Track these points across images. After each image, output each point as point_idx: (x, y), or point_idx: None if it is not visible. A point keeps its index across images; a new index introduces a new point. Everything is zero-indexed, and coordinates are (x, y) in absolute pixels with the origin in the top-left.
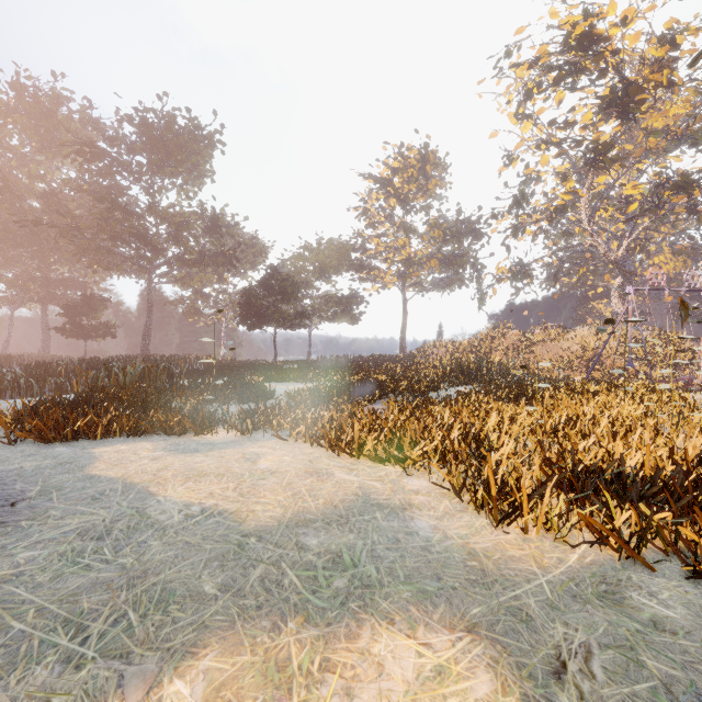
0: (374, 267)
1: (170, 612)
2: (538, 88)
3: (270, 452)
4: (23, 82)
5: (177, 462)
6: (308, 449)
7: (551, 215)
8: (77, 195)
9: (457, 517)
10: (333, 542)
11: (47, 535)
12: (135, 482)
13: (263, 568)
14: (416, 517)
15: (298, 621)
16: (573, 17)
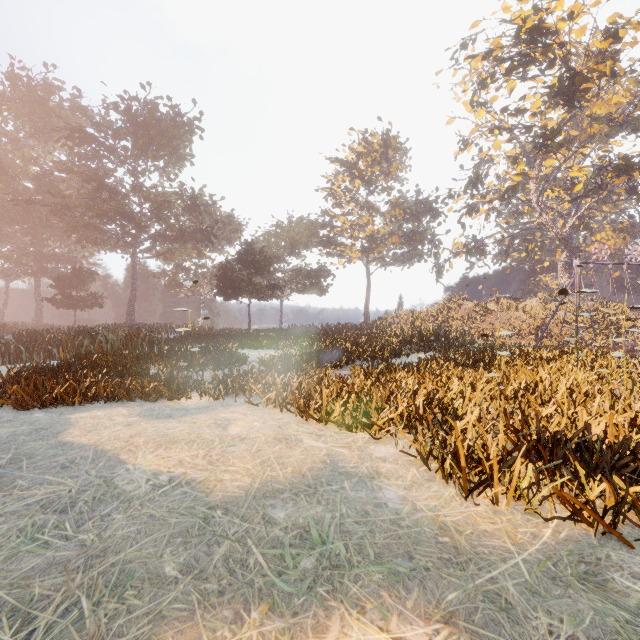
0: (340, 243)
1: (126, 599)
2: (491, 78)
3: (241, 417)
4: (17, 73)
5: (150, 428)
6: (278, 414)
7: (503, 195)
8: (67, 177)
9: (426, 486)
10: (301, 515)
11: (10, 508)
12: (106, 449)
13: (228, 545)
14: (384, 486)
15: (262, 610)
16: (524, 11)
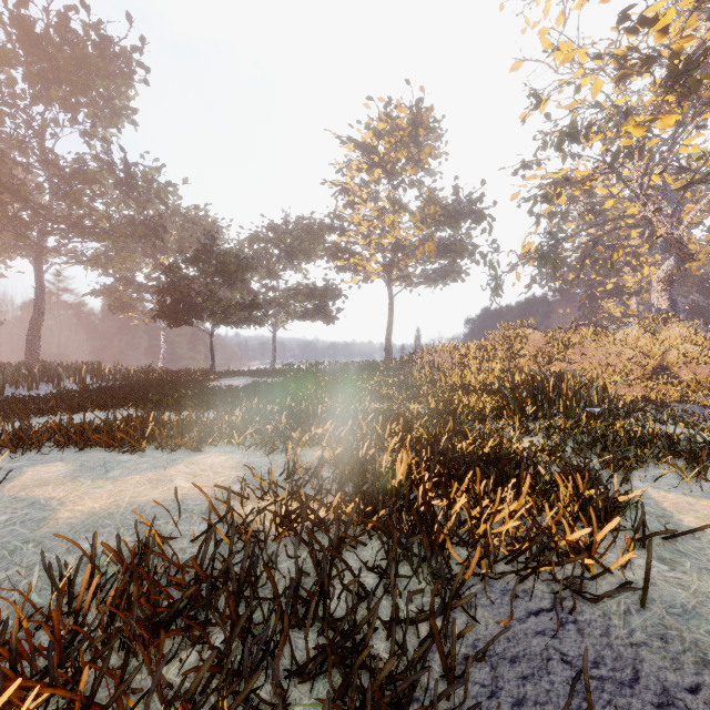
0: (355, 251)
1: None
2: None
3: None
4: None
5: None
6: None
7: (610, 163)
8: None
9: None
10: None
11: None
12: None
13: None
14: None
15: None
16: None
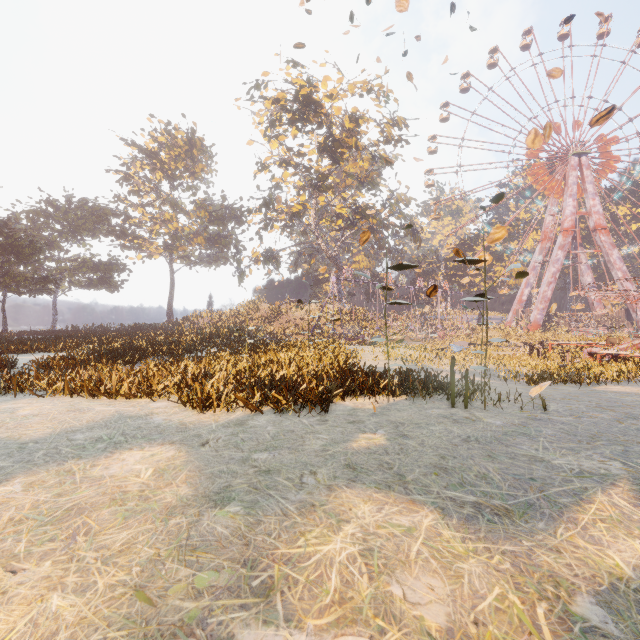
0: (138, 235)
1: None
2: (279, 121)
3: (27, 405)
4: None
5: None
6: (68, 399)
7: (290, 218)
8: None
9: (181, 413)
10: (96, 435)
11: None
12: None
13: (45, 451)
14: (155, 417)
15: (76, 460)
16: (300, 80)
